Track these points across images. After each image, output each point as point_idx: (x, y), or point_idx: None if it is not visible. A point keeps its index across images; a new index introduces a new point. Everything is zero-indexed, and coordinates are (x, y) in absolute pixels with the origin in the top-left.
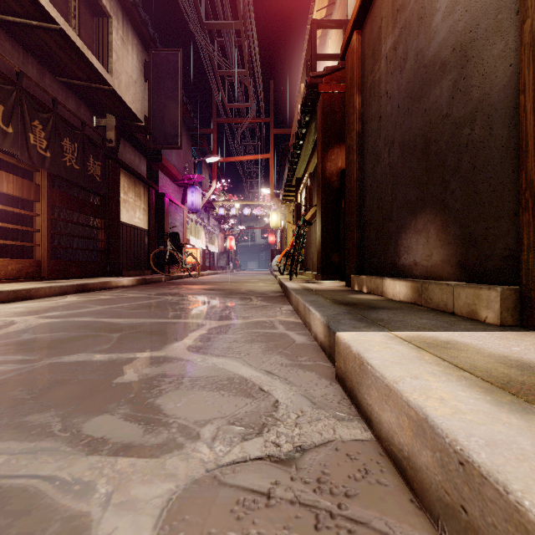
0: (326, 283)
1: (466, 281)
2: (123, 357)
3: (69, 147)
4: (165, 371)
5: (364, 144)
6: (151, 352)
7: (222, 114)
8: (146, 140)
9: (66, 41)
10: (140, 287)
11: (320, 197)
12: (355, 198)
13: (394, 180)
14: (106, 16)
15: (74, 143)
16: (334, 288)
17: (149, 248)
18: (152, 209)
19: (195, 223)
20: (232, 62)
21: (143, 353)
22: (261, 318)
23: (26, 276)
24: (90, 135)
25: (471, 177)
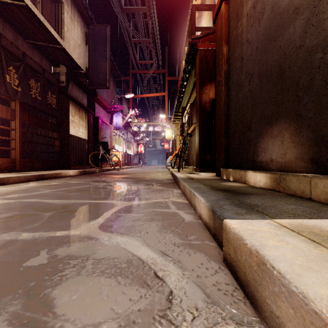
0: (202, 174)
1: (319, 173)
2: (44, 236)
3: (34, 85)
4: (74, 252)
5: (230, 78)
6: (69, 230)
7: (135, 68)
8: (87, 83)
9: (31, 14)
10: (81, 177)
11: (198, 117)
12: (223, 116)
13: (253, 101)
14: (60, 2)
15: (38, 82)
16: (209, 178)
17: (88, 151)
18: (90, 126)
19: (118, 136)
20: (141, 34)
21: (62, 231)
22: (158, 199)
23: (4, 169)
24: (49, 78)
25: (324, 91)
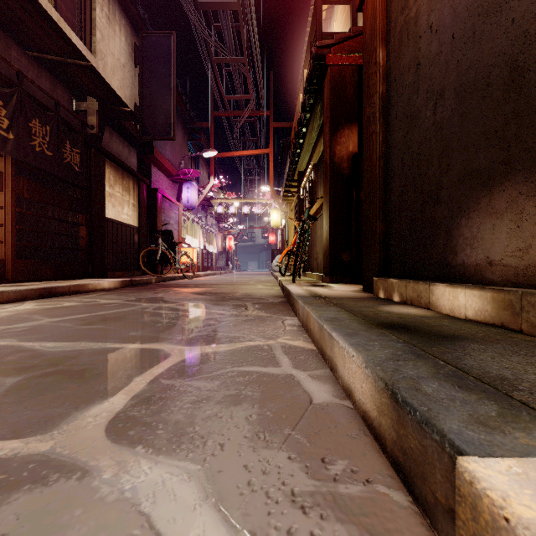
0: (337, 287)
1: None
2: None
3: (39, 130)
4: None
5: (391, 108)
6: (28, 438)
7: (220, 107)
8: (136, 131)
9: (30, 1)
10: (122, 291)
11: (328, 186)
12: (378, 179)
13: (444, 145)
14: None
15: (46, 125)
16: (352, 295)
17: (139, 247)
18: (143, 205)
19: (191, 221)
20: (230, 49)
21: (9, 441)
22: (256, 340)
23: None
24: (69, 119)
25: None
